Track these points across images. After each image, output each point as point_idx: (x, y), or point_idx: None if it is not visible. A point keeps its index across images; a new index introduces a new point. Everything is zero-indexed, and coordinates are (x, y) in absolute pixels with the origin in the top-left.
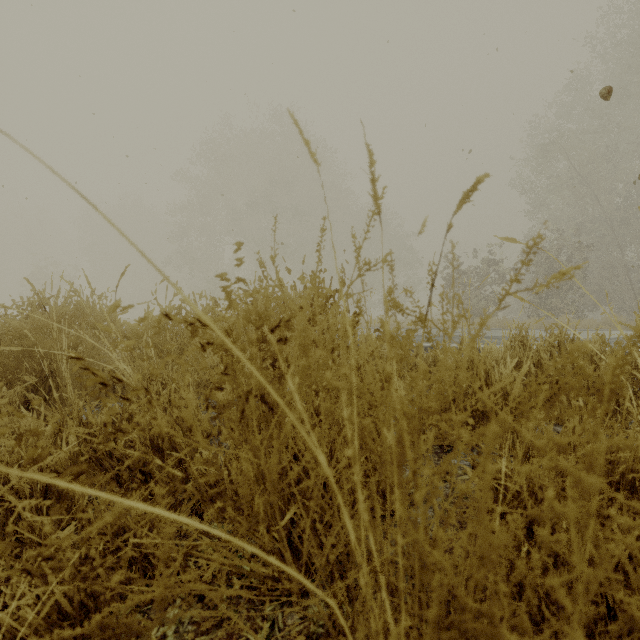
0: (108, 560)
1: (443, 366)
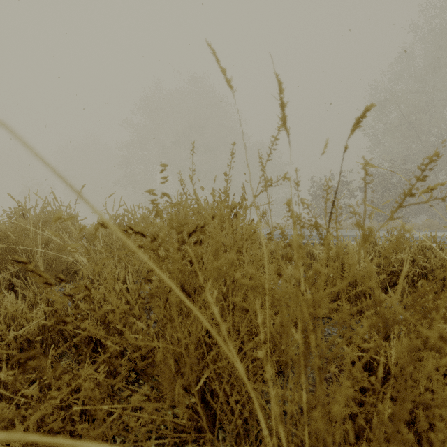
0: (55, 426)
1: (350, 275)
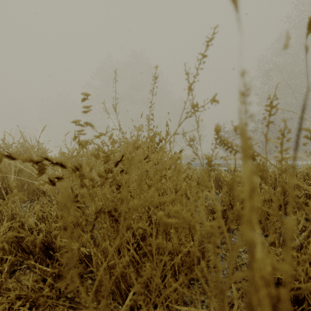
0: None
1: None
